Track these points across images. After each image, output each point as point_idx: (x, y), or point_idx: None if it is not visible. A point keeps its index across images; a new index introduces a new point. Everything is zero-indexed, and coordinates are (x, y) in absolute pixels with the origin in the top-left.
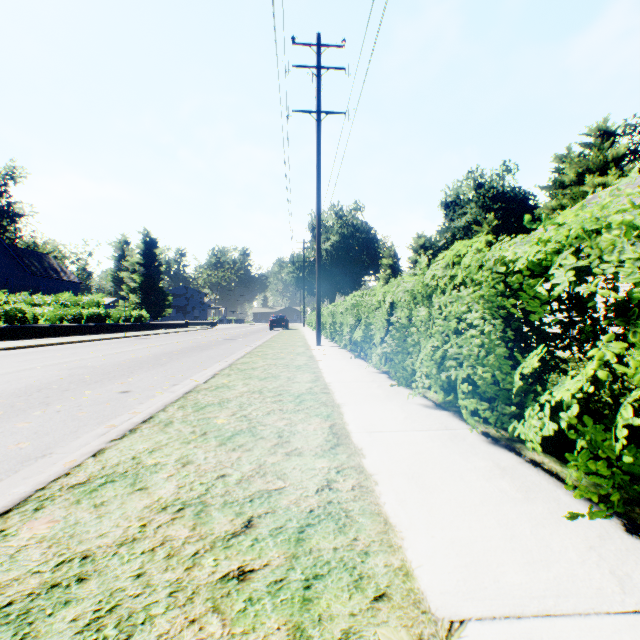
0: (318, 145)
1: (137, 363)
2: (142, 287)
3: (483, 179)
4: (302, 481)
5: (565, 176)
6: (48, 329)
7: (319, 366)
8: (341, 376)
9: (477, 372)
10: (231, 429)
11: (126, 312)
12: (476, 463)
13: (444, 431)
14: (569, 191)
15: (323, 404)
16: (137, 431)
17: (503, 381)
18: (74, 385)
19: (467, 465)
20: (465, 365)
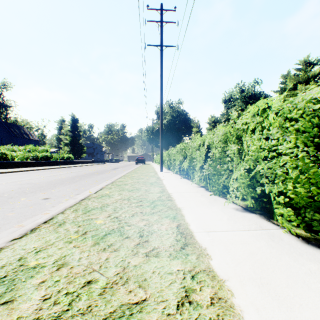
0: (161, 63)
1: (60, 181)
2: (71, 143)
3: (244, 87)
4: (162, 291)
5: (287, 85)
6: (19, 163)
7: (163, 183)
8: (177, 189)
9: (287, 187)
10: (105, 229)
11: (61, 155)
12: (308, 266)
13: (262, 231)
14: (289, 93)
15: (169, 208)
16: (36, 230)
17: (319, 195)
18: (17, 194)
19: (302, 268)
20: (276, 182)
